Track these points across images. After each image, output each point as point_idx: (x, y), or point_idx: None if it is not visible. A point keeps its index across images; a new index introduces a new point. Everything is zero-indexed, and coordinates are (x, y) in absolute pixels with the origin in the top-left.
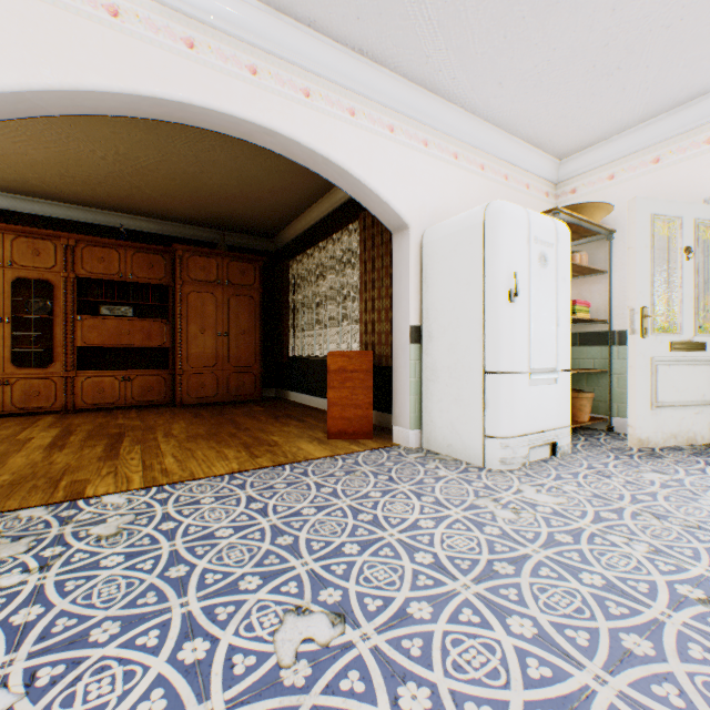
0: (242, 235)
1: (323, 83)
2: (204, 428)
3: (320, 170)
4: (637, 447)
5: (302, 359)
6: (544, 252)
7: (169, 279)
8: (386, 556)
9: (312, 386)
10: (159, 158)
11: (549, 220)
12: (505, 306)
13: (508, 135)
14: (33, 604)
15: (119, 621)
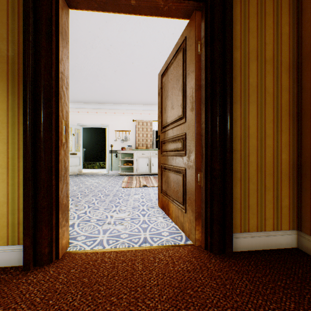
0: None
1: None
2: None
3: None
4: None
5: None
6: None
7: None
8: None
9: None
10: None
11: None
12: None
13: None
14: None
15: None
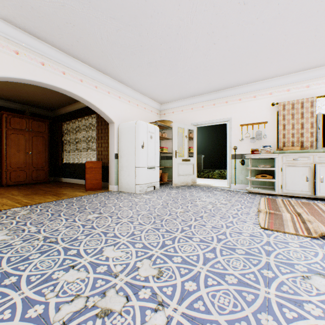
0: (37, 108)
1: (87, 78)
2: (29, 192)
3: (85, 103)
4: (174, 186)
5: (69, 164)
6: (151, 135)
7: None
8: (109, 207)
9: (74, 175)
10: None
11: (153, 126)
12: (141, 149)
13: (145, 96)
14: (21, 222)
15: (49, 220)
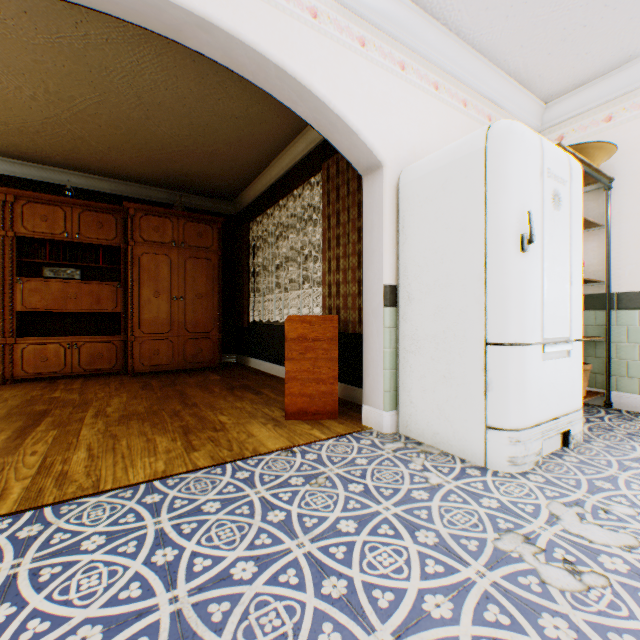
0: (201, 197)
1: None
2: (146, 404)
3: (273, 88)
4: None
5: (262, 325)
6: (557, 190)
7: (120, 239)
8: None
9: (272, 353)
10: (96, 98)
11: (561, 151)
12: (515, 257)
13: (494, 67)
14: None
15: None
